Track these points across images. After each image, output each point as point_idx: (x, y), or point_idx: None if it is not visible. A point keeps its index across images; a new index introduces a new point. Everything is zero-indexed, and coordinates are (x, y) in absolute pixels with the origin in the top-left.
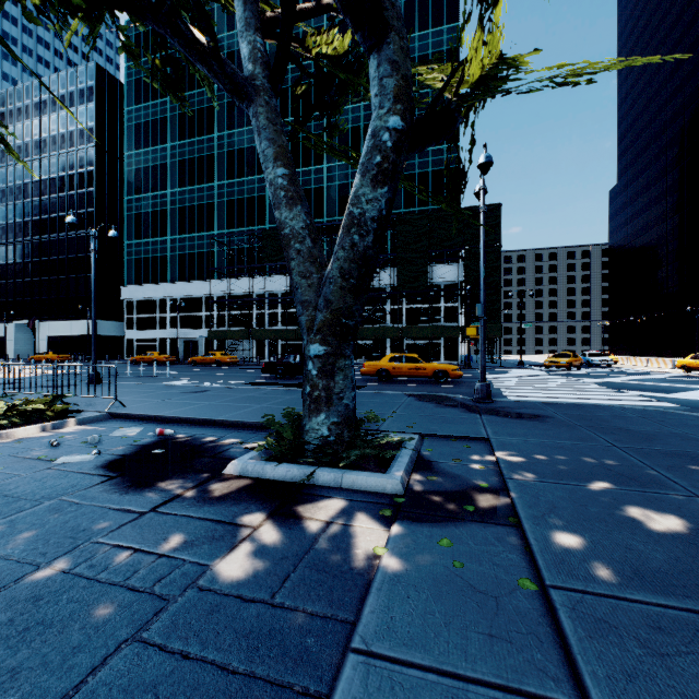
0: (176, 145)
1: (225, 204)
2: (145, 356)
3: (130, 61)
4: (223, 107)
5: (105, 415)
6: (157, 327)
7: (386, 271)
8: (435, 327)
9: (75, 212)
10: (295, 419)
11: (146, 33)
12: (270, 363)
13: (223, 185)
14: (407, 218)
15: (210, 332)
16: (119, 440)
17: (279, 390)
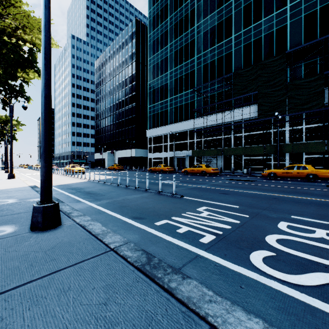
0: (172, 43)
1: (201, 68)
2: (156, 167)
3: (150, 9)
4: (200, 5)
5: None
6: (163, 150)
7: None
8: None
9: None
10: None
11: None
12: None
13: (200, 56)
14: None
15: (193, 152)
16: None
17: None
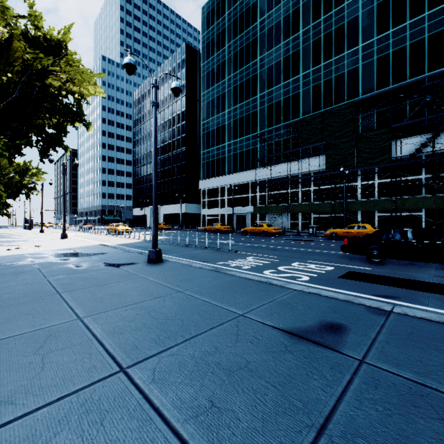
0: (231, 77)
1: (265, 109)
2: (212, 226)
3: (204, 33)
4: (263, 35)
5: None
6: (219, 206)
7: (443, 133)
8: None
9: (133, 53)
10: None
11: (213, 9)
12: (356, 239)
13: (263, 95)
14: None
15: (255, 208)
16: None
17: None
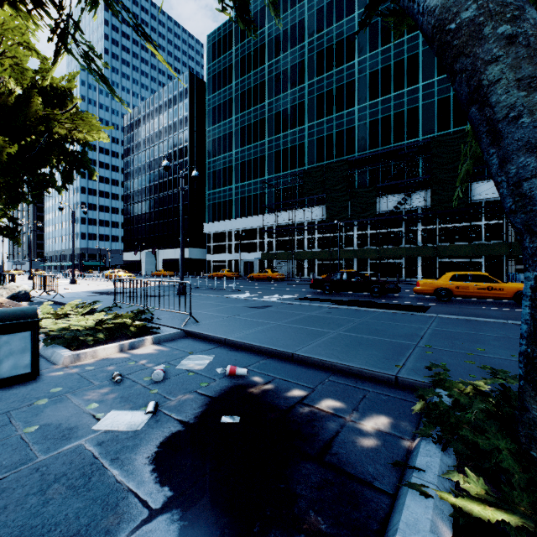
0: (238, 117)
1: (273, 155)
2: (218, 273)
3: (209, 64)
4: (271, 79)
5: (179, 333)
6: (226, 251)
7: (417, 194)
8: (476, 244)
9: (168, 157)
10: (467, 397)
11: (219, 40)
12: (318, 279)
13: (271, 140)
14: (443, 139)
15: (262, 254)
16: (184, 379)
17: (339, 309)
